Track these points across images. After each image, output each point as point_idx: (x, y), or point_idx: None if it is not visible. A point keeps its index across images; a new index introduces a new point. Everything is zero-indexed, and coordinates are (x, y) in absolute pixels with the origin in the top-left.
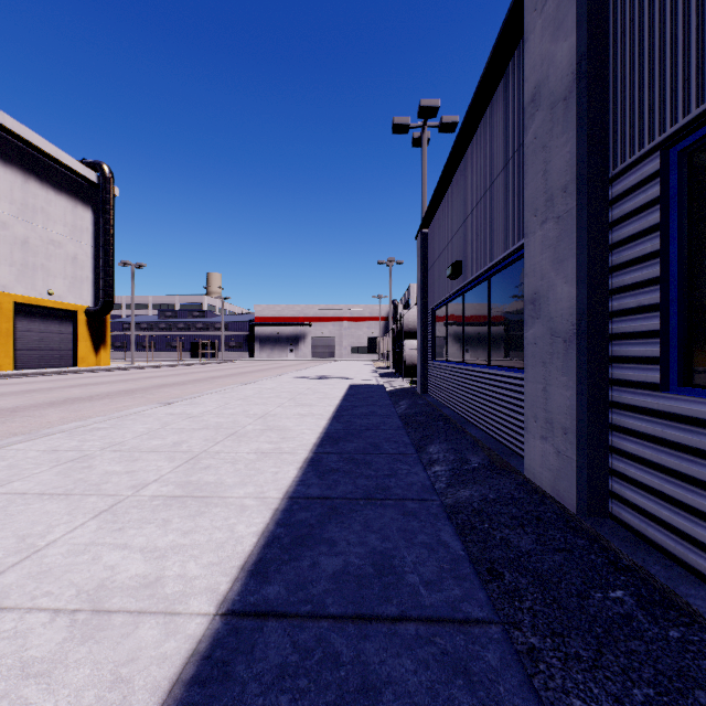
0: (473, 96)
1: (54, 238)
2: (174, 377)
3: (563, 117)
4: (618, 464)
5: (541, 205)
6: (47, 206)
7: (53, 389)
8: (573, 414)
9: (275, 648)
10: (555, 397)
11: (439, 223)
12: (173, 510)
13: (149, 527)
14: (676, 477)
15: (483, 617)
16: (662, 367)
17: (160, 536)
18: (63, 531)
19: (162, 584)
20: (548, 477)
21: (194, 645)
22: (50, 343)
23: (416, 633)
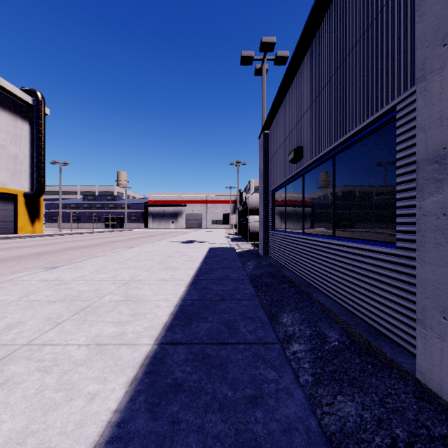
0: None
1: None
2: (84, 242)
3: None
4: None
5: None
6: None
7: None
8: None
9: None
10: None
11: (279, 122)
12: None
13: None
14: None
15: None
16: None
17: None
18: None
19: None
20: None
21: None
22: None
23: None
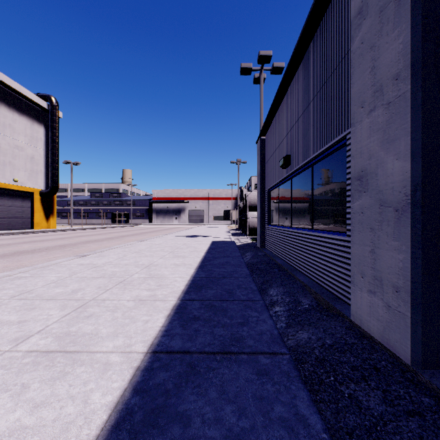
0: (302, 29)
1: (18, 144)
2: (97, 236)
3: (394, 14)
4: None
5: (368, 97)
6: (13, 123)
7: (10, 245)
8: (406, 275)
9: None
10: (385, 259)
11: (273, 131)
12: (38, 370)
13: (2, 398)
14: None
15: None
16: None
17: (6, 413)
18: None
19: None
20: (377, 325)
21: None
22: (15, 213)
23: None
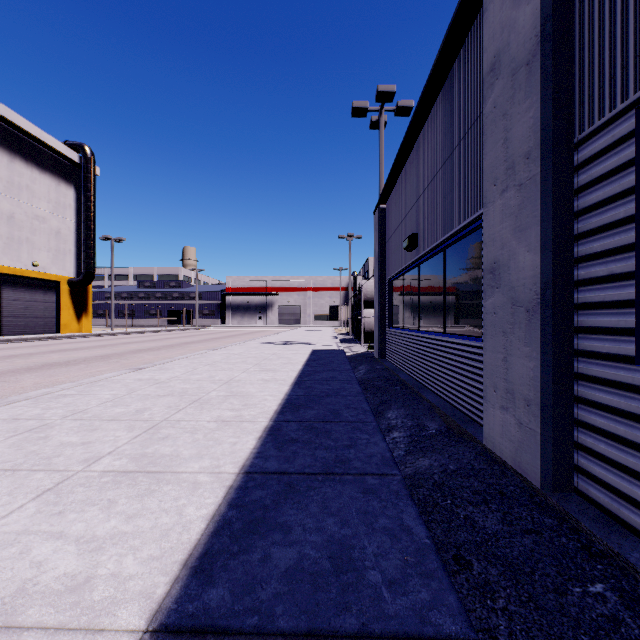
0: (430, 73)
1: (39, 214)
2: (150, 343)
3: (525, 82)
4: (585, 439)
5: (501, 174)
6: (32, 184)
7: (34, 355)
8: (536, 385)
9: None
10: (517, 368)
11: (396, 199)
12: (122, 488)
13: (91, 510)
14: None
15: (457, 632)
16: (637, 339)
17: (101, 522)
18: None
19: (91, 586)
20: (509, 448)
21: None
22: (34, 311)
23: None
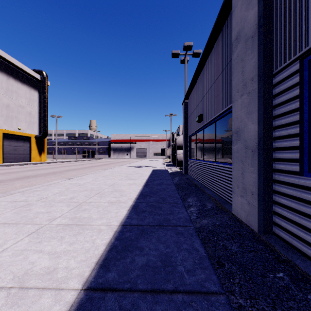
0: (208, 39)
1: (21, 104)
2: (74, 166)
3: (251, 45)
4: (278, 209)
5: (240, 87)
6: (18, 90)
7: (19, 172)
8: (256, 185)
9: (110, 309)
10: (247, 177)
11: (192, 97)
12: (66, 231)
13: (53, 241)
14: (308, 217)
15: (216, 290)
16: (300, 164)
17: (58, 246)
18: (11, 243)
19: (56, 272)
20: (244, 214)
21: (68, 308)
22: (19, 151)
23: (182, 300)
